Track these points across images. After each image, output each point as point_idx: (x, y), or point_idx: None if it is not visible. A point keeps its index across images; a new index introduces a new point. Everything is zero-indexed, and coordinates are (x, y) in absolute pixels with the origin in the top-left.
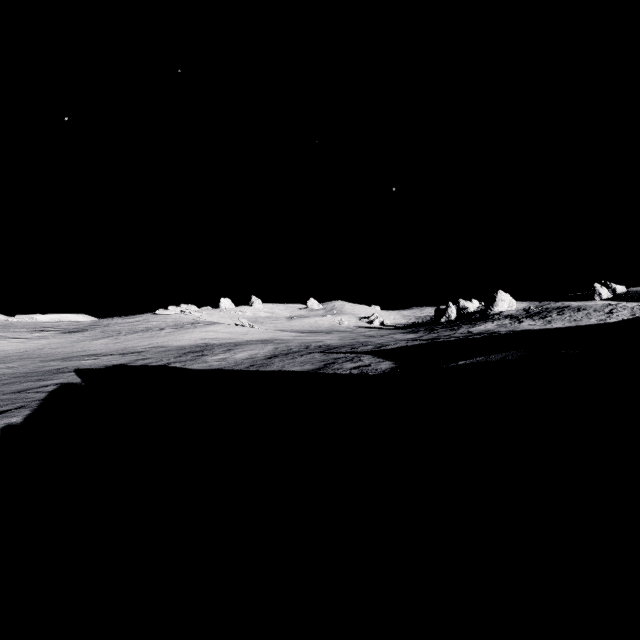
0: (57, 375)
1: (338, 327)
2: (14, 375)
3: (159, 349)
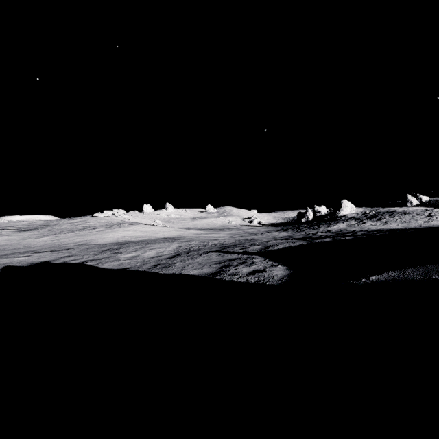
0: None
1: (228, 225)
2: None
3: (85, 246)
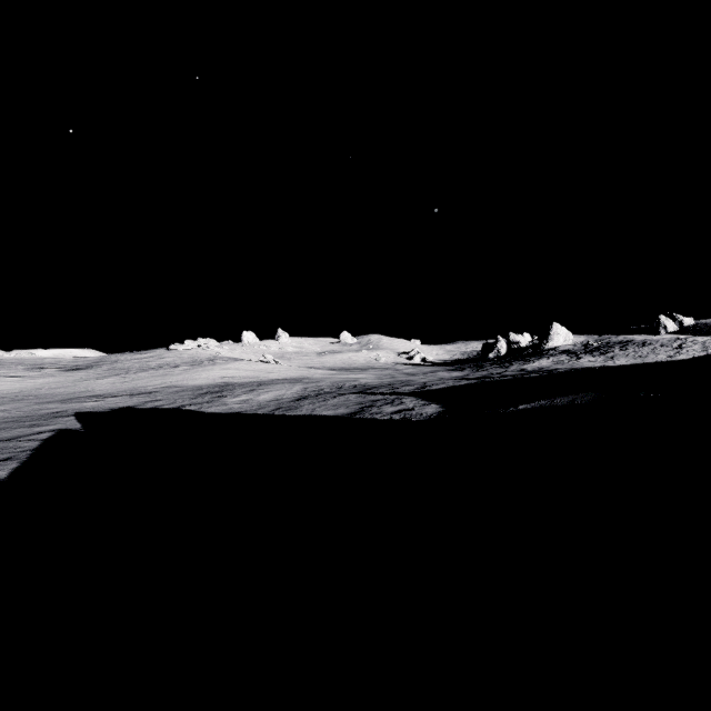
0: (54, 420)
1: (374, 364)
2: (5, 420)
3: (172, 389)
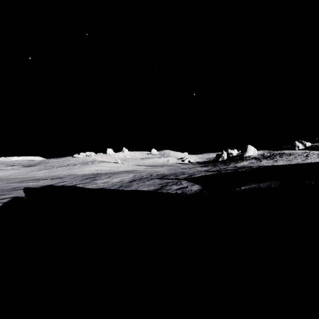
0: (13, 191)
1: (167, 163)
2: None
3: (72, 176)
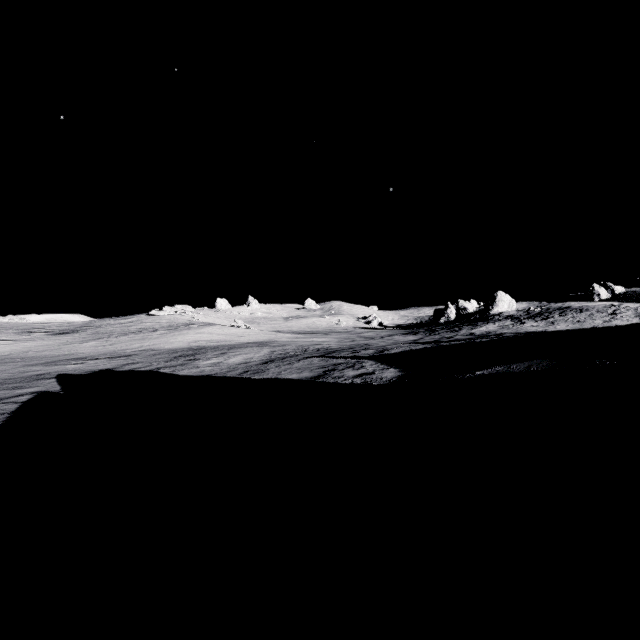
0: (36, 382)
1: (336, 328)
2: None
3: (149, 352)
